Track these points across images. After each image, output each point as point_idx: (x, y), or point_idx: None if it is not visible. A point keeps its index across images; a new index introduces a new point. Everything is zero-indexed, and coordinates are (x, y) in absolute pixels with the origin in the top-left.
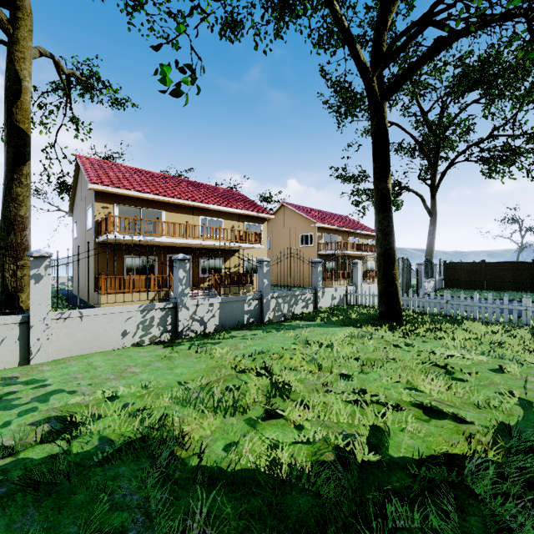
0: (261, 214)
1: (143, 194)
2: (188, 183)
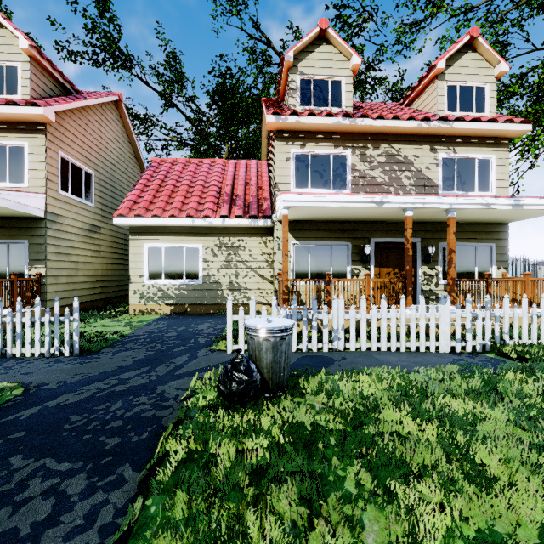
0: None
1: None
2: None
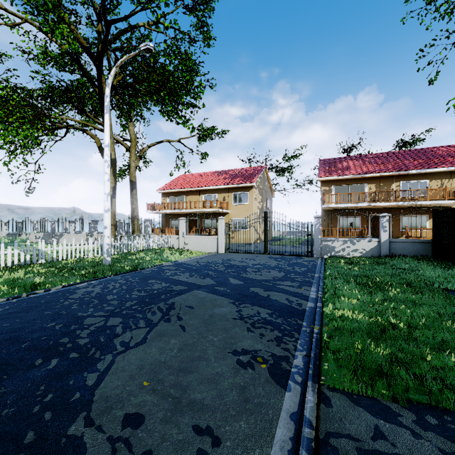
0: (241, 184)
1: (173, 190)
2: (220, 173)
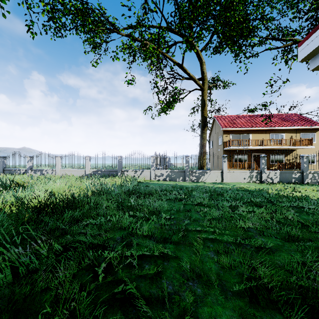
0: (314, 126)
1: (241, 128)
2: (263, 116)
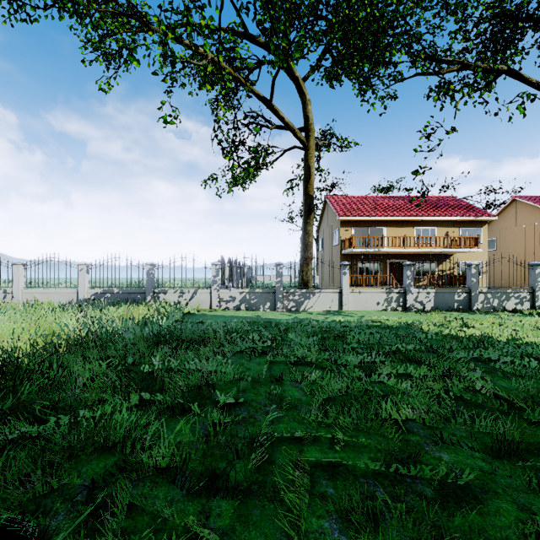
0: (480, 217)
1: (370, 218)
2: (403, 199)
